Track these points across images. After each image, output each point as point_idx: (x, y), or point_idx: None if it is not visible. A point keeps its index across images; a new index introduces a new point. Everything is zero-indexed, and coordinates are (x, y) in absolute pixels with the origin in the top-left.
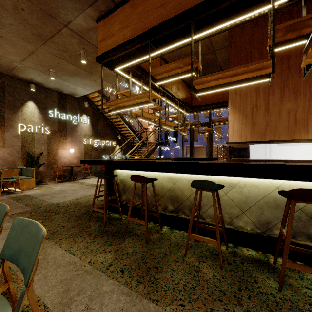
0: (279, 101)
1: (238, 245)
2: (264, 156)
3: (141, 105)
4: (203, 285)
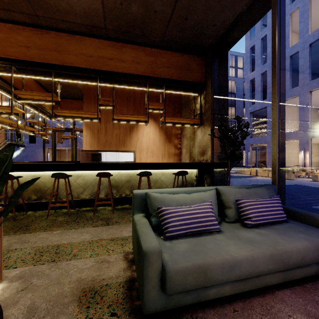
0: (112, 128)
1: (82, 207)
2: (115, 159)
3: (0, 114)
4: (58, 222)
